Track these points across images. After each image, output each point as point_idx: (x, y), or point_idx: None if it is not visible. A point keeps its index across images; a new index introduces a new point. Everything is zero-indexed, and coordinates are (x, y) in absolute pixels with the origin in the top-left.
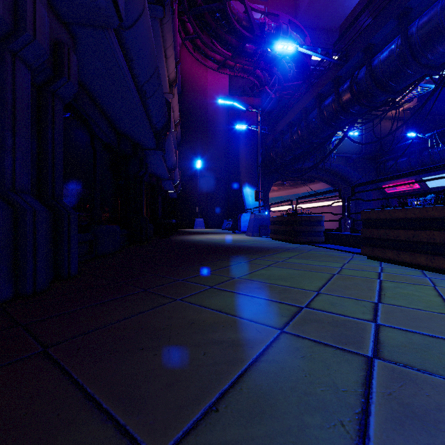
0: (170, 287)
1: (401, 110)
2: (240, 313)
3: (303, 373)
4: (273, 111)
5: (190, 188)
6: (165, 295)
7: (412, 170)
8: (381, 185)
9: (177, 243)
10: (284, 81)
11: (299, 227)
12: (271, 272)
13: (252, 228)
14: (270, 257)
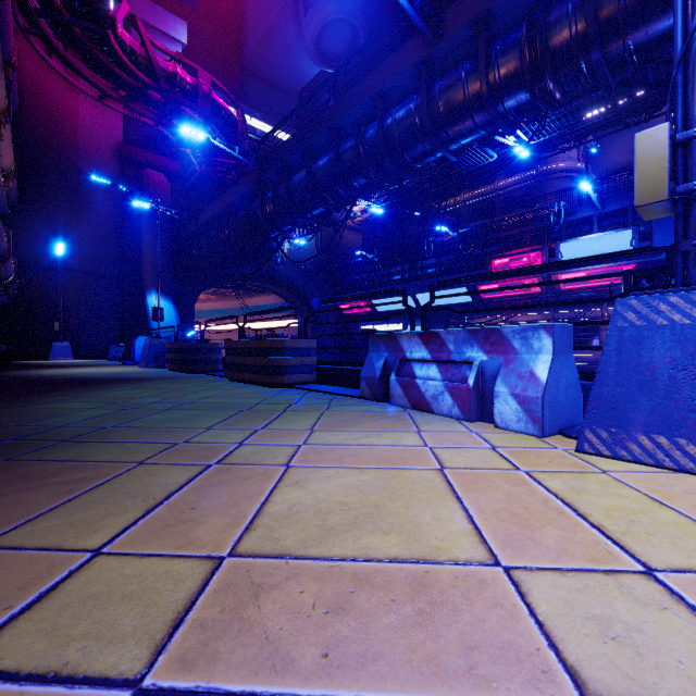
0: (9, 405)
1: (359, 221)
2: (70, 407)
3: (88, 414)
4: (200, 187)
5: (42, 287)
6: (5, 407)
7: (364, 290)
8: (338, 304)
9: (13, 379)
10: (212, 153)
11: (192, 355)
12: (121, 392)
13: (147, 357)
14: (137, 384)
